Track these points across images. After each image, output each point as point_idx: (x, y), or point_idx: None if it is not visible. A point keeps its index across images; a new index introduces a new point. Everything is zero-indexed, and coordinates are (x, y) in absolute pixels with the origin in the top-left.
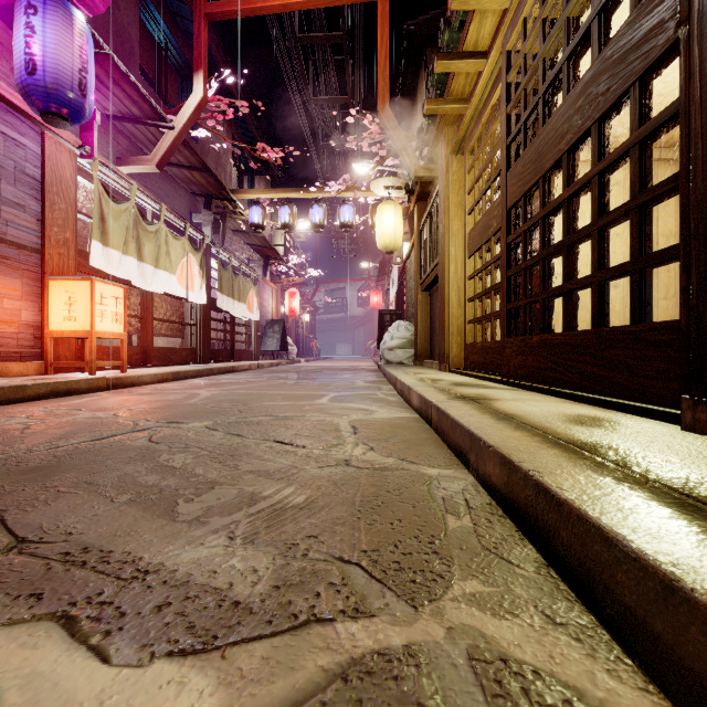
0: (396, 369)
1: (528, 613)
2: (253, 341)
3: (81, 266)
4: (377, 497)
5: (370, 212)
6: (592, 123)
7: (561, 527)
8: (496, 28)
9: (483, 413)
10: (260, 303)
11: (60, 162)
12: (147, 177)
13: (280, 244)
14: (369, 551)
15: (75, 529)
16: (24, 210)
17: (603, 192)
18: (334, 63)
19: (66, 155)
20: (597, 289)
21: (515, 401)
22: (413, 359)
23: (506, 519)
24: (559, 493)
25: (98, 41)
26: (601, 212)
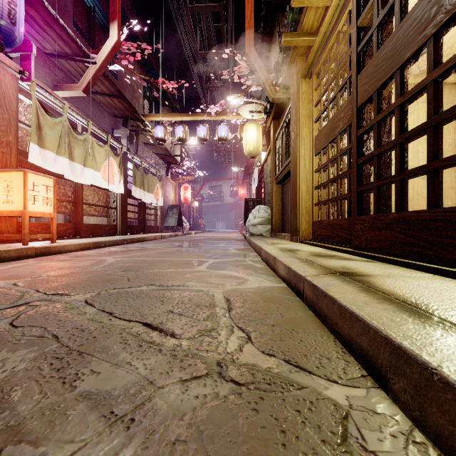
0: (258, 240)
1: None
2: (159, 220)
3: (23, 163)
4: None
5: (239, 130)
6: None
7: None
8: None
9: (378, 300)
10: (163, 193)
11: (3, 82)
12: (79, 101)
13: (178, 155)
14: None
15: None
16: None
17: None
18: (214, 28)
19: (9, 77)
20: None
21: (391, 278)
22: (270, 232)
23: None
24: None
25: None
26: None
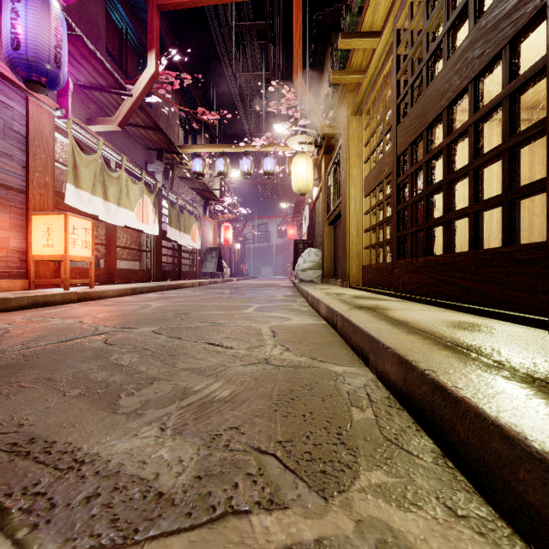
0: (307, 286)
1: (431, 505)
2: (196, 264)
3: (58, 204)
4: (291, 391)
5: (287, 163)
6: (469, 81)
7: (458, 422)
8: (388, 12)
9: (380, 320)
10: (201, 234)
11: (41, 121)
12: (111, 134)
13: (217, 189)
14: (284, 442)
15: (27, 421)
16: (12, 159)
17: (478, 138)
18: (259, 46)
19: (46, 115)
20: (472, 218)
21: (405, 310)
22: (321, 278)
23: (403, 412)
24: (455, 391)
25: (71, 25)
26: (476, 155)
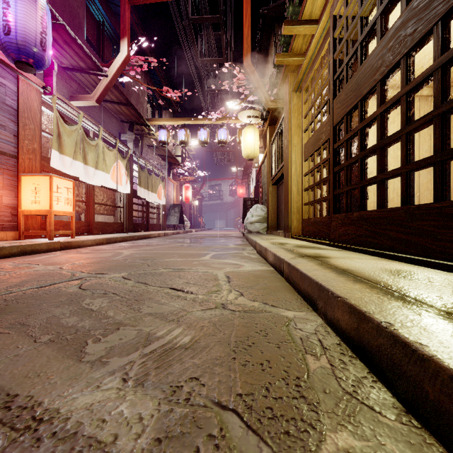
0: (255, 236)
1: None
2: (161, 218)
3: (45, 167)
4: (248, 338)
5: (238, 133)
6: (401, 56)
7: (425, 382)
8: (325, 2)
9: (324, 268)
10: (166, 193)
11: (29, 97)
12: (90, 109)
13: (179, 155)
14: (244, 395)
15: None
16: (5, 128)
17: (410, 107)
18: (214, 36)
19: (34, 92)
20: (405, 178)
21: (344, 259)
22: (266, 230)
23: (356, 360)
24: (421, 348)
25: (55, 15)
26: (408, 121)
